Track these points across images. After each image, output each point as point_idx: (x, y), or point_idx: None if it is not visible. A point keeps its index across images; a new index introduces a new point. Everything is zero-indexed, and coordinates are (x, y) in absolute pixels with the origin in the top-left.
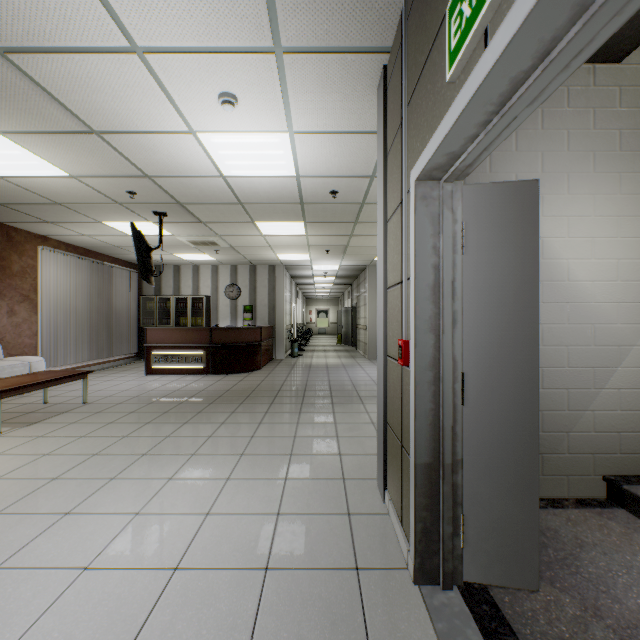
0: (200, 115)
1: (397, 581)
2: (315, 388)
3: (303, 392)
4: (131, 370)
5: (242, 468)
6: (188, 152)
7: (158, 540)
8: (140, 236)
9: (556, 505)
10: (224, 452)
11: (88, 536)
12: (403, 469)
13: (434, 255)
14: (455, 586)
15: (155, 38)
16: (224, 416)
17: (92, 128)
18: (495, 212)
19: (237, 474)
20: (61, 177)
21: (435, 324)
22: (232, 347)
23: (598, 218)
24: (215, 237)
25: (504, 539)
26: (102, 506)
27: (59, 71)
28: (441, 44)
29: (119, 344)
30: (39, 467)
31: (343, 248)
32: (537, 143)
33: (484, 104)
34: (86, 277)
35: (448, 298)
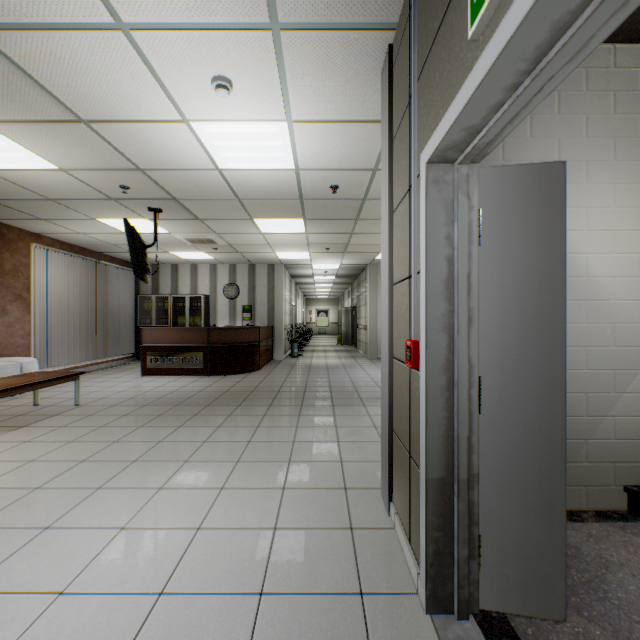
0: (193, 102)
1: (406, 609)
2: (315, 389)
3: (303, 394)
4: (127, 371)
5: (237, 476)
6: (182, 143)
7: (143, 559)
8: (134, 233)
9: (575, 518)
10: (219, 458)
11: (67, 554)
12: (411, 482)
13: (447, 246)
14: (471, 615)
15: (141, 13)
16: (220, 419)
17: (79, 116)
18: (516, 198)
19: (232, 483)
20: (50, 170)
21: (448, 323)
22: (230, 347)
23: (619, 209)
24: (213, 235)
25: (526, 563)
26: (85, 519)
27: (40, 51)
28: (459, 1)
29: (116, 344)
30: (22, 475)
31: (344, 246)
32: (553, 129)
33: (516, 60)
34: (81, 276)
35: (463, 294)
